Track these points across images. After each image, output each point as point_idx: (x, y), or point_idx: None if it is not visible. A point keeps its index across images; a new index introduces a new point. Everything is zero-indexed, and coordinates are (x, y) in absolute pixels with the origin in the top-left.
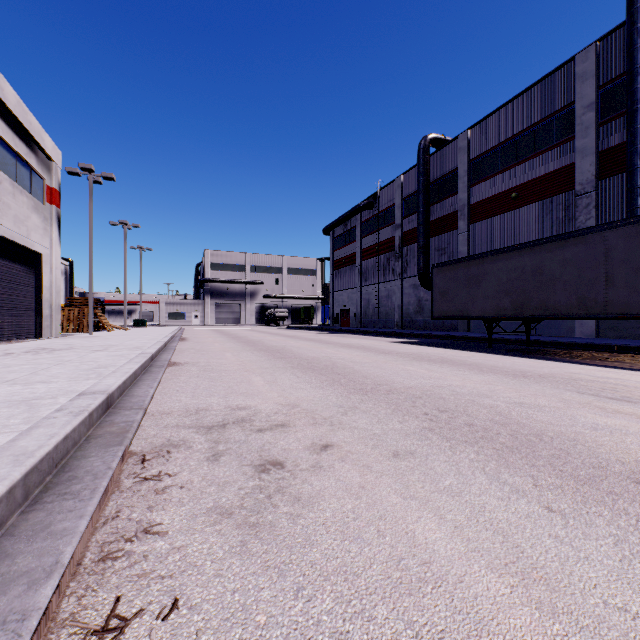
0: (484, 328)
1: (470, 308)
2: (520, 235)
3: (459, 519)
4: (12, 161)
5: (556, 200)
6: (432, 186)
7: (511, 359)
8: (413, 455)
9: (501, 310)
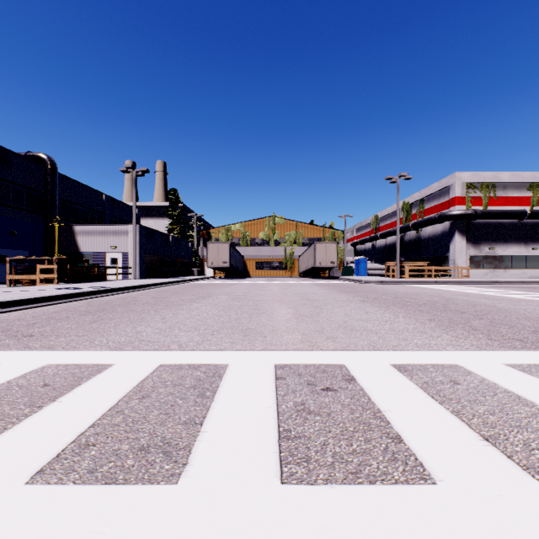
0: None
1: None
2: None
3: None
4: None
5: None
6: None
7: None
8: None
9: None
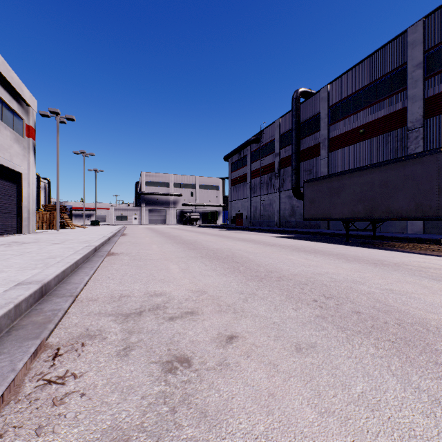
0: (339, 226)
1: (332, 212)
2: (366, 160)
3: None
4: None
5: (393, 134)
6: (302, 125)
7: (366, 250)
8: (315, 349)
9: (356, 213)
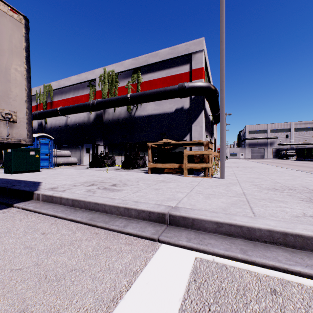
0: None
1: None
2: None
3: None
4: None
5: None
6: None
7: None
8: None
9: None
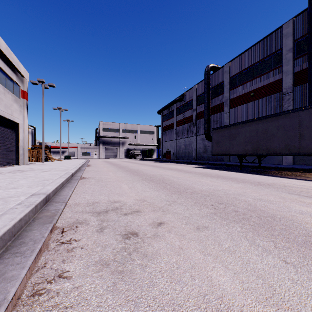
0: (237, 160)
1: (231, 150)
2: (255, 114)
3: (236, 268)
4: (4, 77)
5: (273, 96)
6: (211, 90)
7: (252, 175)
8: (207, 228)
9: (246, 151)
